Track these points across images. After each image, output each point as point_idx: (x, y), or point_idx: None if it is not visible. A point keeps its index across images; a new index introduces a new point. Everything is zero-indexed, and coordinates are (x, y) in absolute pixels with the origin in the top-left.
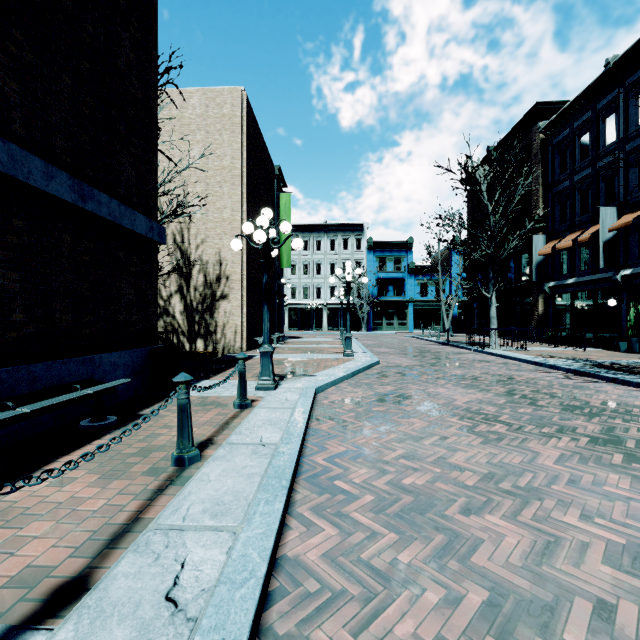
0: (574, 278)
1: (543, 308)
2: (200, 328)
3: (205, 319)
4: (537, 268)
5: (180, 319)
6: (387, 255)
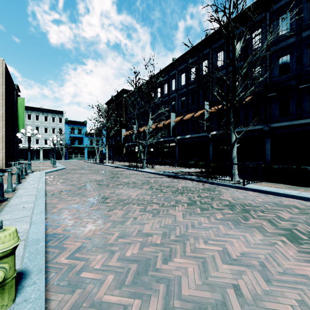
0: (131, 143)
1: (125, 151)
2: None
3: None
4: (123, 139)
5: None
6: (75, 126)
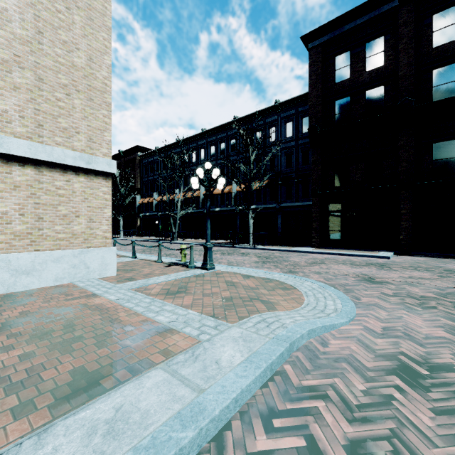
0: (149, 213)
1: (140, 223)
2: None
3: None
4: (138, 208)
5: None
6: None
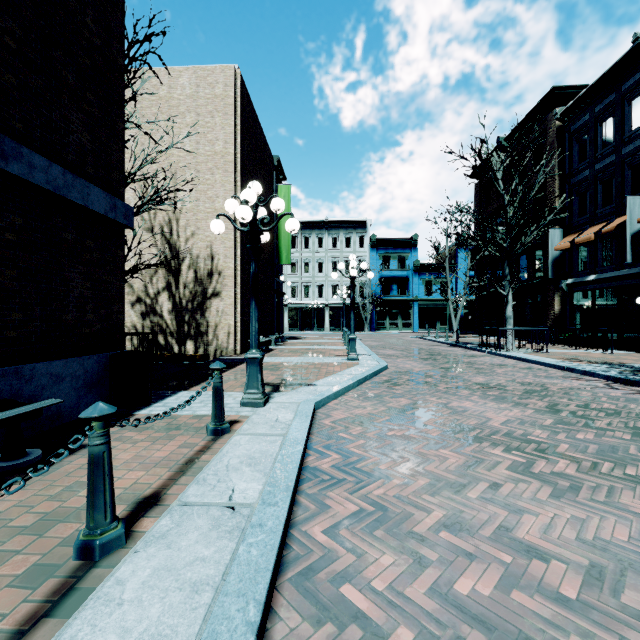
0: (595, 274)
1: (560, 307)
2: (190, 328)
3: (195, 319)
4: (553, 264)
5: (168, 319)
6: (391, 253)
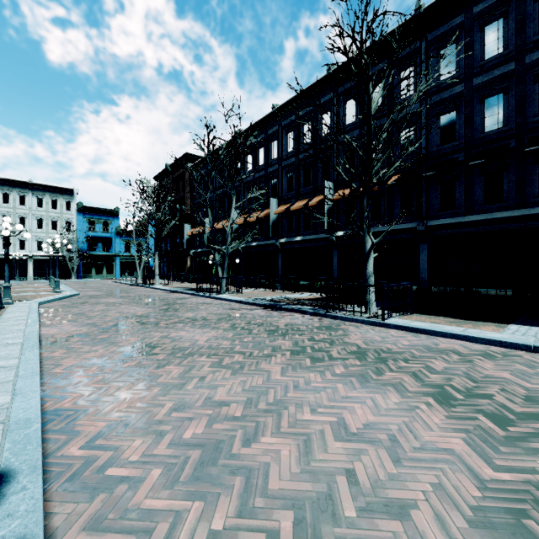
0: (201, 249)
1: (190, 263)
2: None
3: None
4: (187, 242)
5: None
6: (97, 218)
